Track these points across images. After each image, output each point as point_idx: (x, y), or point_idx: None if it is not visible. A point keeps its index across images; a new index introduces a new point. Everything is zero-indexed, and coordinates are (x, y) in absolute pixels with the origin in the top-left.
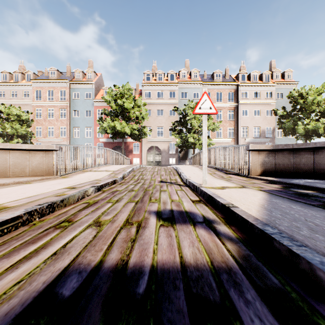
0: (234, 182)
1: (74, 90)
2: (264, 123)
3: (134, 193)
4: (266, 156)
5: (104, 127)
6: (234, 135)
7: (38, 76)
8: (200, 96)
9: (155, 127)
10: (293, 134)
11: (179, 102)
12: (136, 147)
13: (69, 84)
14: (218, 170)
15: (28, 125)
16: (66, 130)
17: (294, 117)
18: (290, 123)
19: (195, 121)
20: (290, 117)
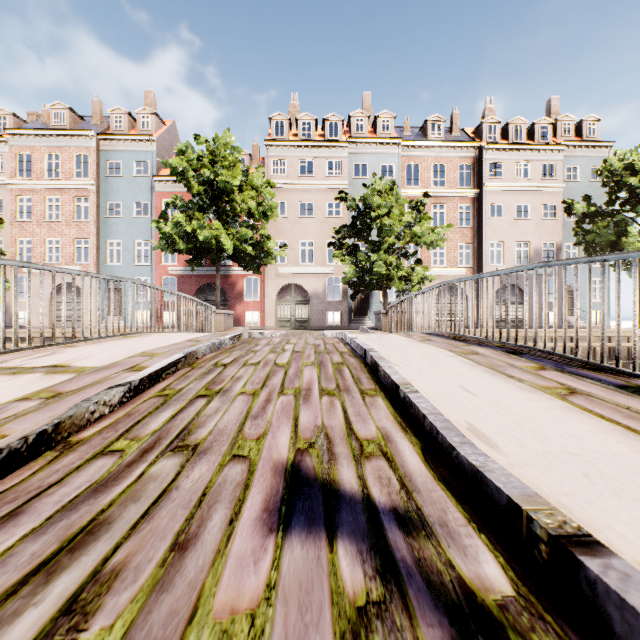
0: None
1: (109, 154)
2: (539, 234)
3: None
4: None
5: (169, 235)
6: (473, 261)
7: (26, 123)
8: (398, 172)
9: (296, 241)
10: None
11: (349, 186)
12: (255, 287)
13: (98, 141)
14: (547, 366)
15: None
16: (90, 246)
17: (619, 215)
18: (608, 231)
19: (391, 222)
20: (604, 217)
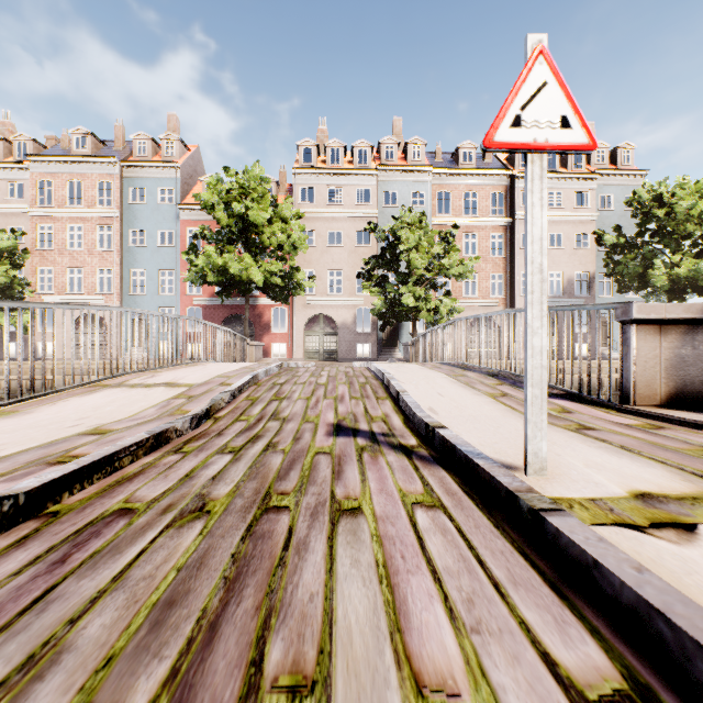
0: (628, 446)
1: (132, 182)
2: (573, 264)
3: (186, 552)
4: (688, 340)
5: (199, 267)
6: (505, 291)
7: (46, 148)
8: (428, 200)
9: (324, 270)
10: (641, 288)
11: (378, 214)
12: (281, 318)
13: (121, 168)
14: (505, 383)
15: (14, 263)
16: (113, 276)
17: (646, 248)
18: (636, 263)
19: (419, 255)
20: (634, 249)
